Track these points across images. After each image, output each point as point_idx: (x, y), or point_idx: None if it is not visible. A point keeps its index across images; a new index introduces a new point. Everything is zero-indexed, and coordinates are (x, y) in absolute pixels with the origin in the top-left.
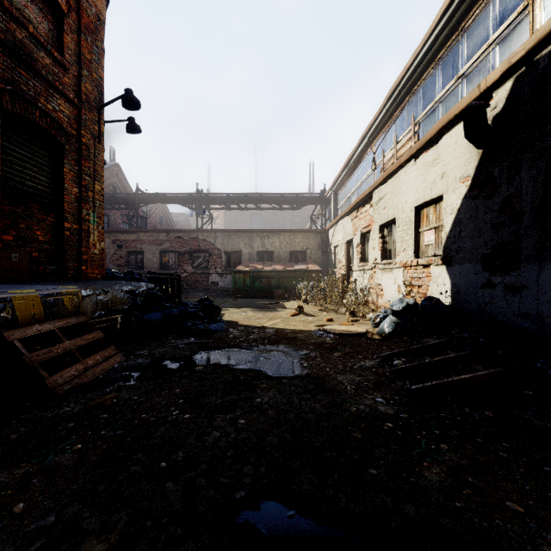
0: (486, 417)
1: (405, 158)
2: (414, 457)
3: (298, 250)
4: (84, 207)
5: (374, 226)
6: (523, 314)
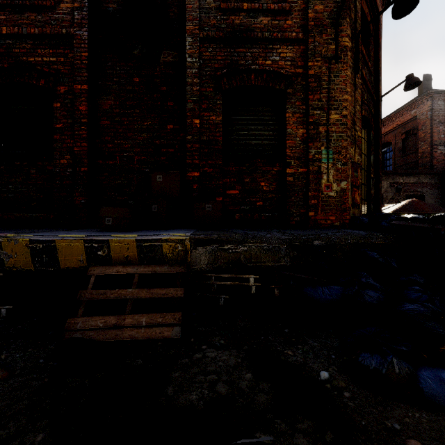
0: None
1: None
2: None
3: None
4: (312, 147)
5: None
6: None
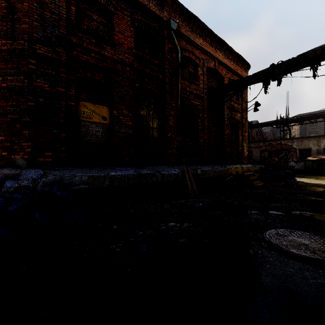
0: None
1: None
2: None
3: None
4: (243, 142)
5: None
6: None
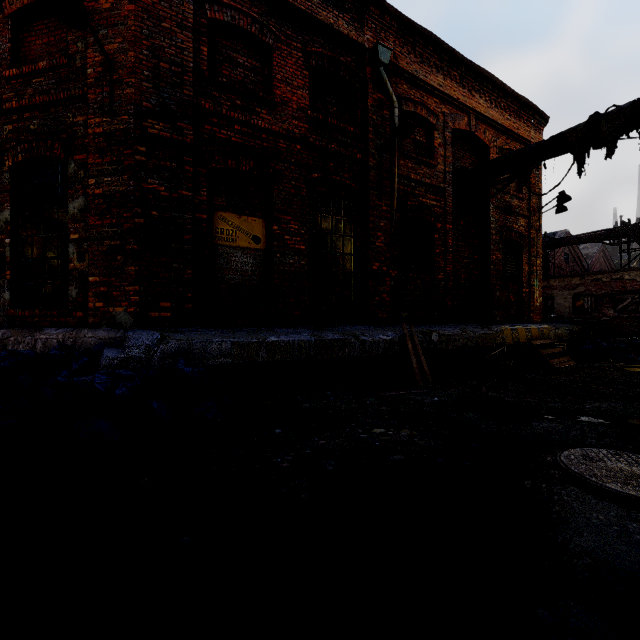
0: None
1: None
2: None
3: None
4: (531, 277)
5: None
6: None
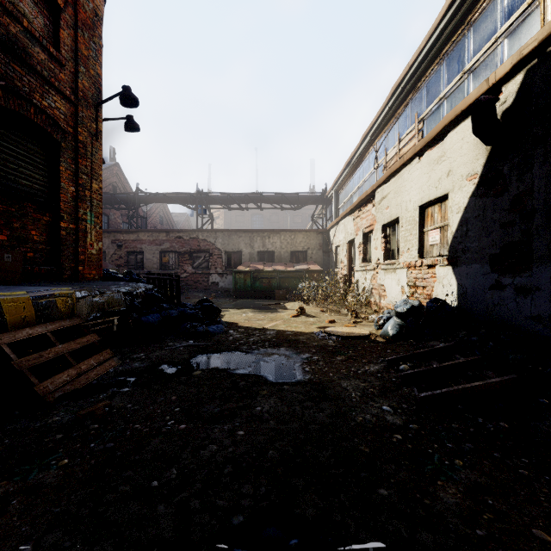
0: (501, 428)
1: (408, 156)
2: (427, 475)
3: (299, 250)
4: (81, 207)
5: (376, 226)
6: (535, 317)
